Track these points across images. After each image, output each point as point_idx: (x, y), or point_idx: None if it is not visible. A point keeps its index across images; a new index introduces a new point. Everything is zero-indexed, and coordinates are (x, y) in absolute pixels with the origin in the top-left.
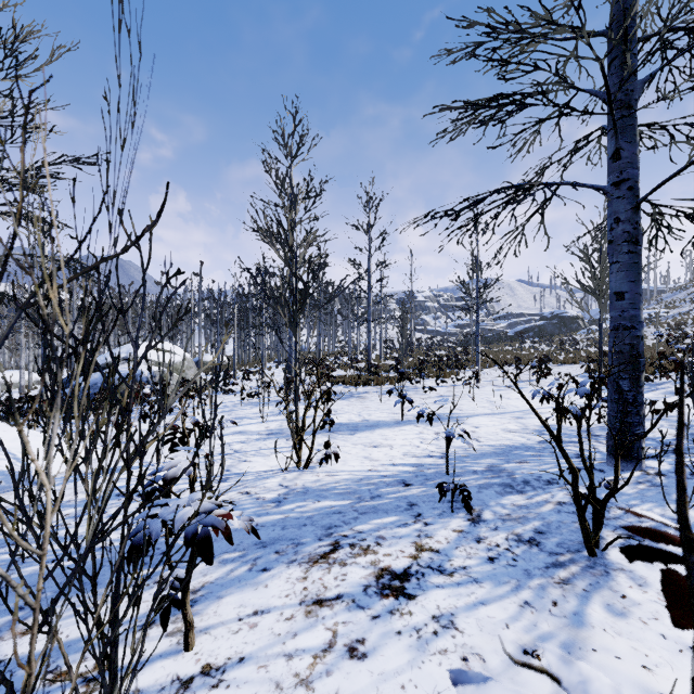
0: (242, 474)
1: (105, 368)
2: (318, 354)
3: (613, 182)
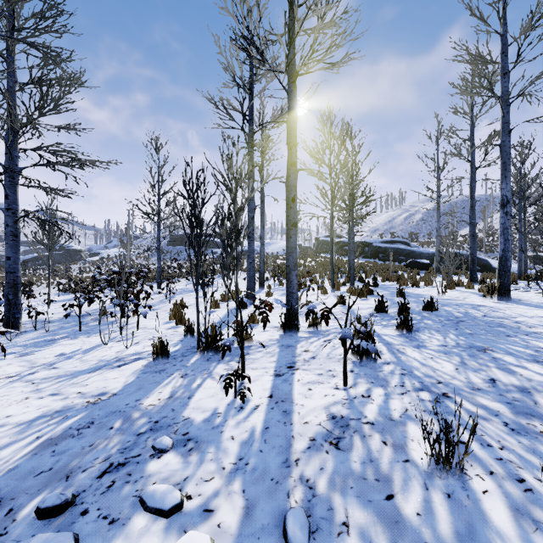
0: None
1: None
2: None
3: (6, 208)
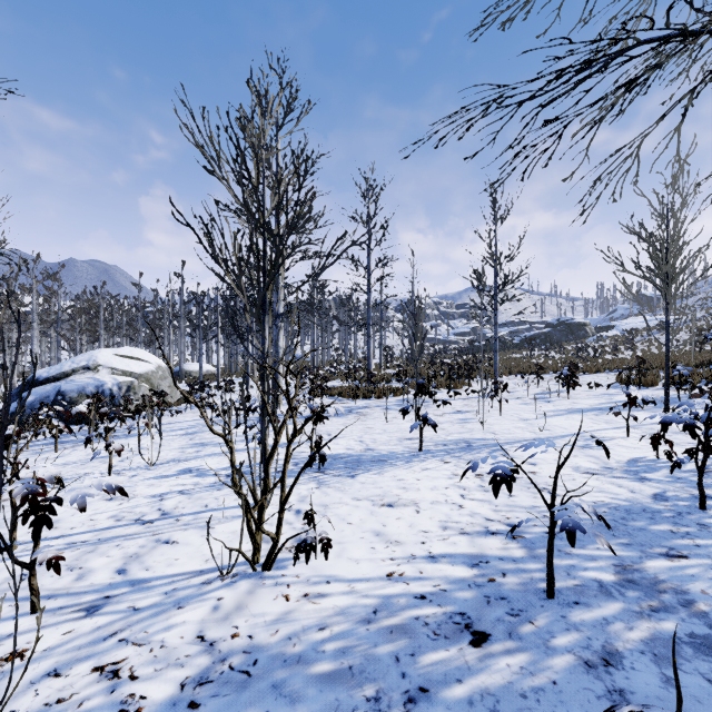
0: (142, 584)
1: (61, 378)
2: (312, 362)
3: None
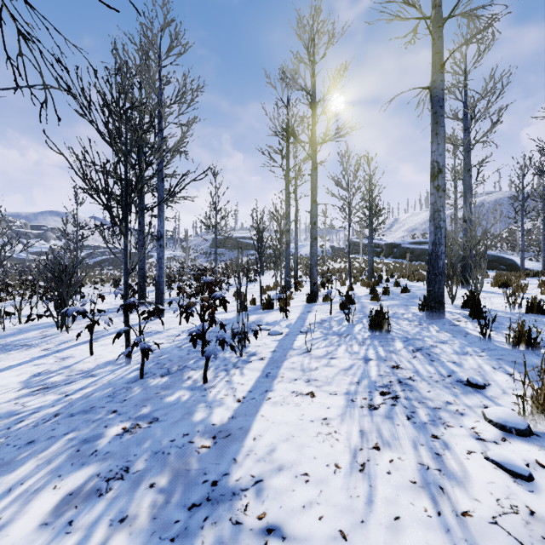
0: None
1: None
2: None
3: (139, 230)
